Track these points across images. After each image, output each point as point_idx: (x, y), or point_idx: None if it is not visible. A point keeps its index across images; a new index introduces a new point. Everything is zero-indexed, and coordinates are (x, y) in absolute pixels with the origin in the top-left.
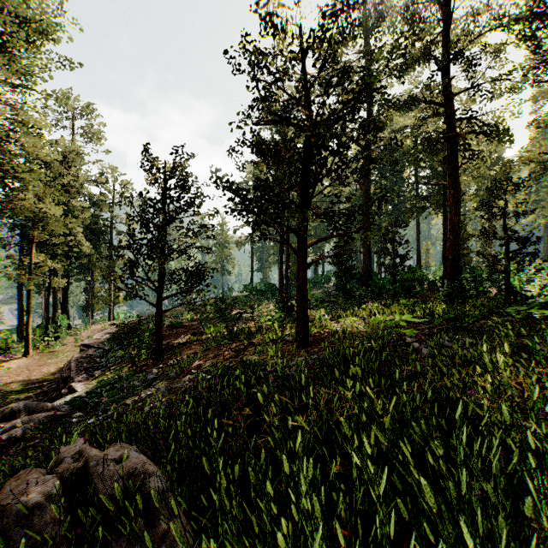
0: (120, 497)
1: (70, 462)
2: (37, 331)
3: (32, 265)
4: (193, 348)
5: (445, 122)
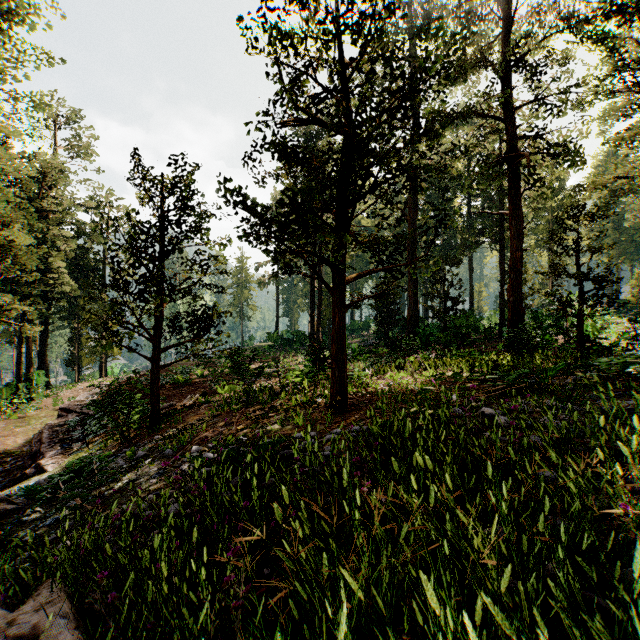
0: None
1: None
2: (4, 392)
3: None
4: (200, 412)
5: (505, 141)
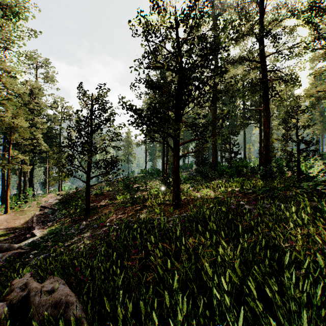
0: (46, 323)
1: (18, 291)
2: (13, 198)
3: (10, 157)
4: (109, 208)
5: (261, 72)
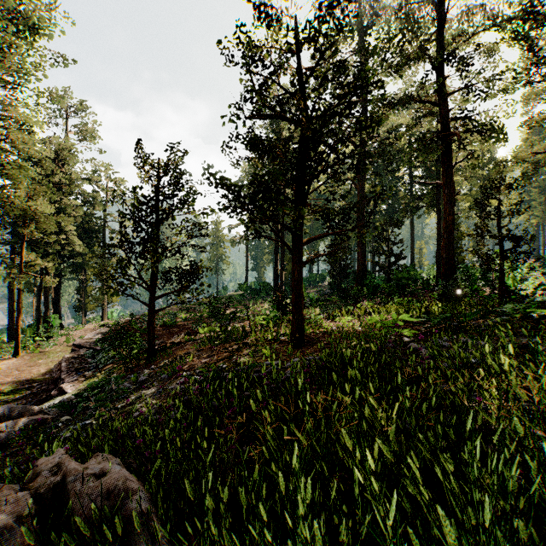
0: (96, 520)
1: (47, 476)
2: (28, 331)
3: (23, 263)
4: (186, 348)
5: (440, 122)
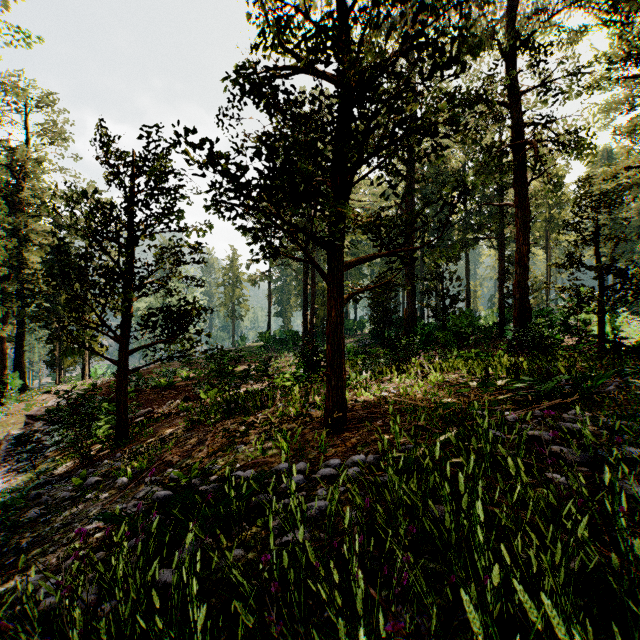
0: None
1: None
2: None
3: None
4: (175, 423)
5: (511, 127)
